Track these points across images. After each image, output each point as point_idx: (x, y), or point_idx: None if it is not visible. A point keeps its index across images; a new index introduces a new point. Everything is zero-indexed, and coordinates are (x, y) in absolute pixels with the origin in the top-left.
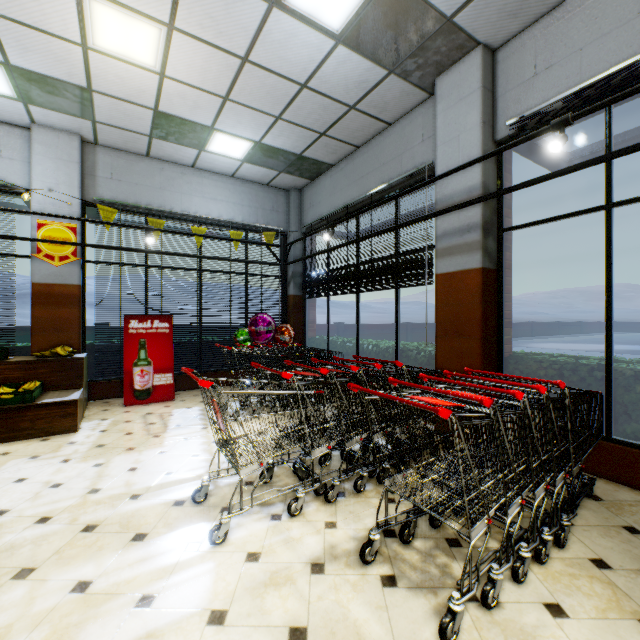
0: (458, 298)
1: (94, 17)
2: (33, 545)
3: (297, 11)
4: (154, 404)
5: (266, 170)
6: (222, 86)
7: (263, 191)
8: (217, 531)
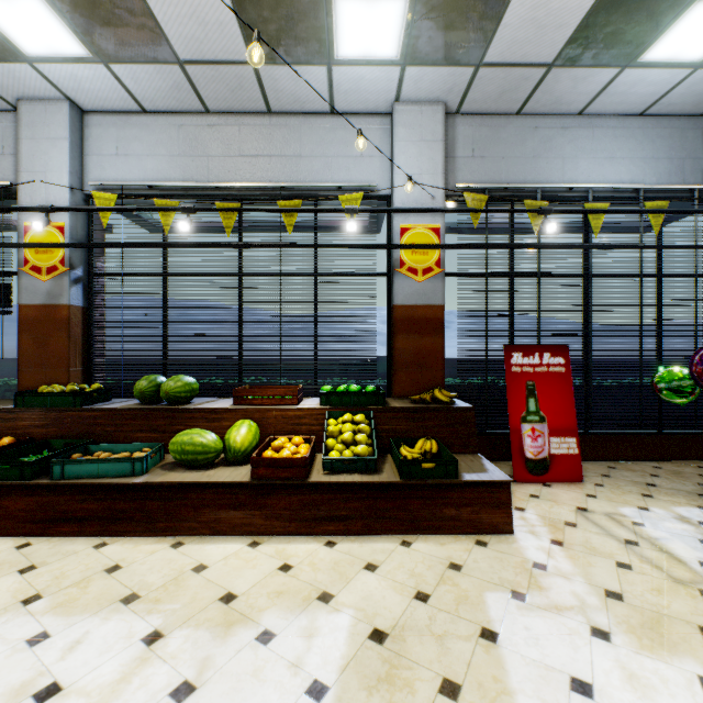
0: None
1: None
2: None
3: None
4: (558, 485)
5: None
6: None
7: (693, 128)
8: None
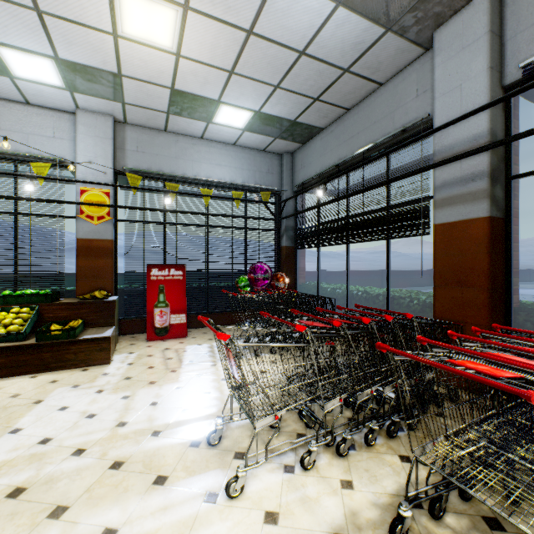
0: (460, 248)
1: (122, 6)
2: (68, 479)
3: None
4: (171, 340)
5: (263, 137)
6: (228, 60)
7: (260, 156)
8: (234, 484)
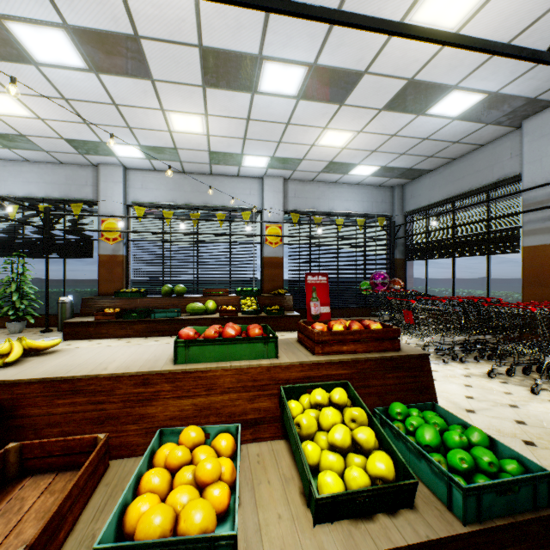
0: (540, 262)
1: (324, 135)
2: None
3: (432, 114)
4: None
5: (382, 178)
6: (374, 147)
7: (376, 190)
8: None
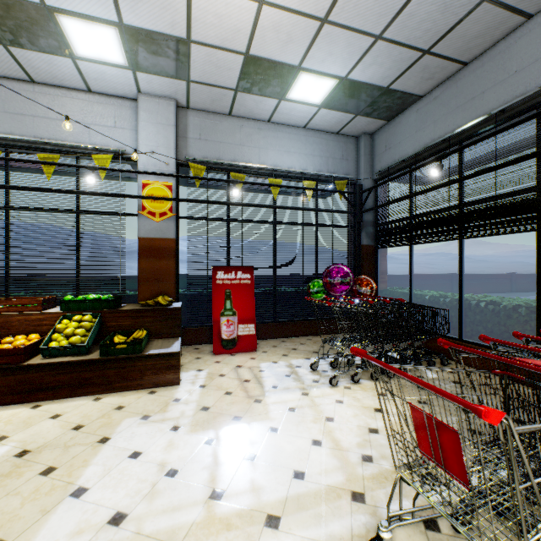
0: None
1: None
2: None
3: None
4: (239, 354)
5: (341, 115)
6: (324, 2)
7: (333, 140)
8: None
